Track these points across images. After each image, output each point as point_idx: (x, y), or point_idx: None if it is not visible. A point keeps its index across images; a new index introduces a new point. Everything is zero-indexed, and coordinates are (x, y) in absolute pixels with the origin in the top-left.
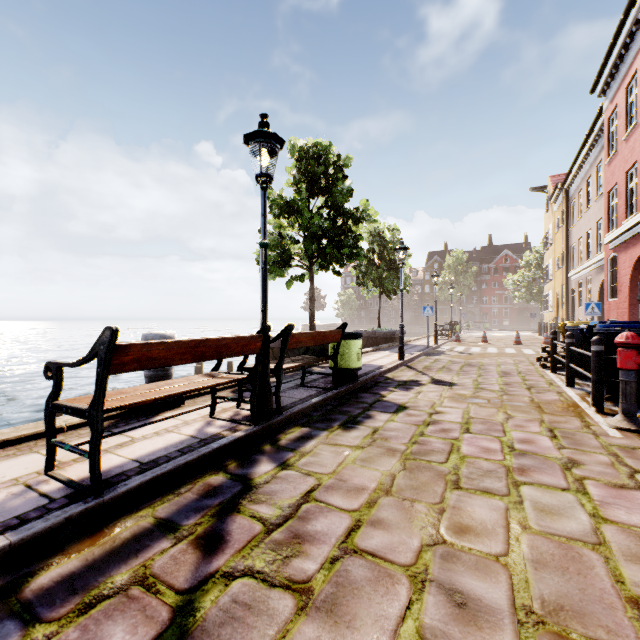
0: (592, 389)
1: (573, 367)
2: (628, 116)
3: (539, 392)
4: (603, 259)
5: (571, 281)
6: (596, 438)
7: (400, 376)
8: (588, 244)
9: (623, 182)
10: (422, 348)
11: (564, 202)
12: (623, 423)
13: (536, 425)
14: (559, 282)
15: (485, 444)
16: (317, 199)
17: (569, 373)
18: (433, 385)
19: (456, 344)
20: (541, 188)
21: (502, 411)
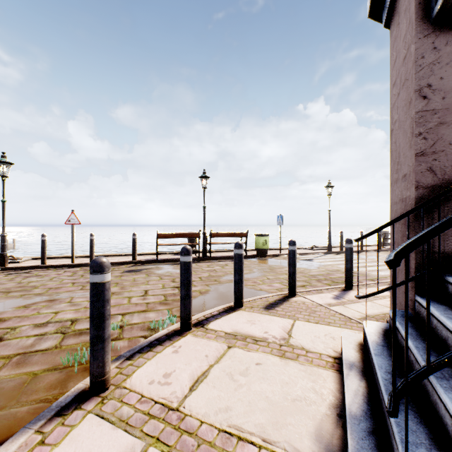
0: None
1: None
2: None
3: None
4: None
5: None
6: None
7: None
8: None
9: None
10: None
11: None
12: None
13: None
14: None
15: None
16: None
17: None
18: None
19: None
20: None
21: None
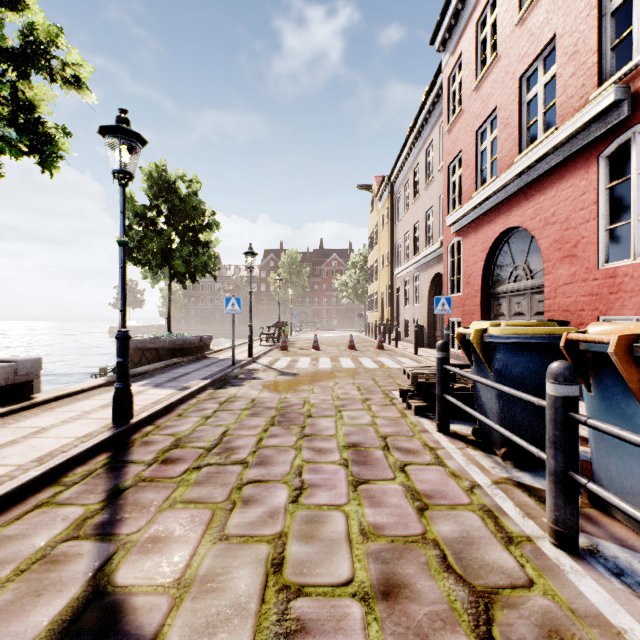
0: None
1: (636, 517)
2: (479, 59)
3: None
4: (436, 251)
5: (397, 279)
6: None
7: None
8: (415, 238)
9: (473, 144)
10: (222, 367)
11: (390, 197)
12: None
13: None
14: (384, 281)
15: None
16: None
17: (569, 503)
18: None
19: (281, 353)
20: (367, 187)
21: None
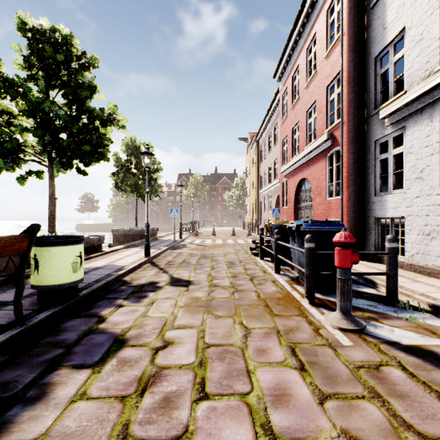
0: (306, 283)
1: (282, 258)
2: (293, 94)
3: (260, 283)
4: (278, 183)
5: (260, 196)
6: (337, 355)
7: (139, 278)
8: (269, 174)
9: (291, 134)
10: (170, 242)
11: (257, 148)
12: (344, 322)
13: (276, 343)
14: (254, 197)
15: (230, 435)
16: (58, 92)
17: (277, 262)
18: (170, 287)
19: (195, 237)
20: (244, 139)
21: (238, 322)
